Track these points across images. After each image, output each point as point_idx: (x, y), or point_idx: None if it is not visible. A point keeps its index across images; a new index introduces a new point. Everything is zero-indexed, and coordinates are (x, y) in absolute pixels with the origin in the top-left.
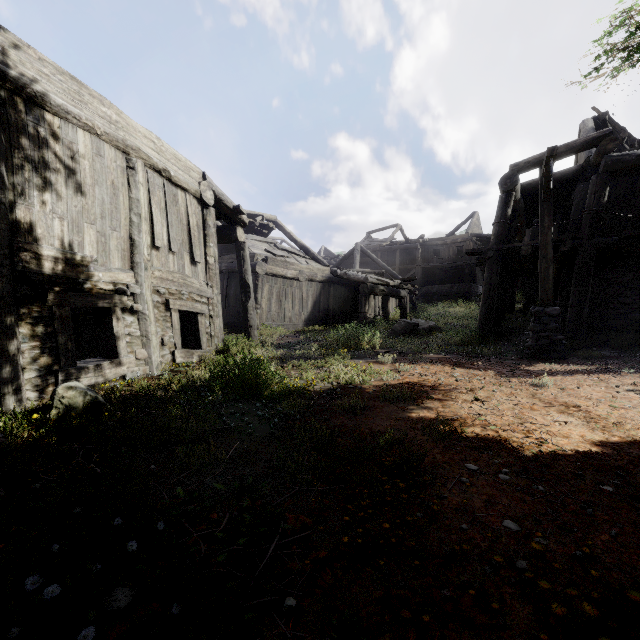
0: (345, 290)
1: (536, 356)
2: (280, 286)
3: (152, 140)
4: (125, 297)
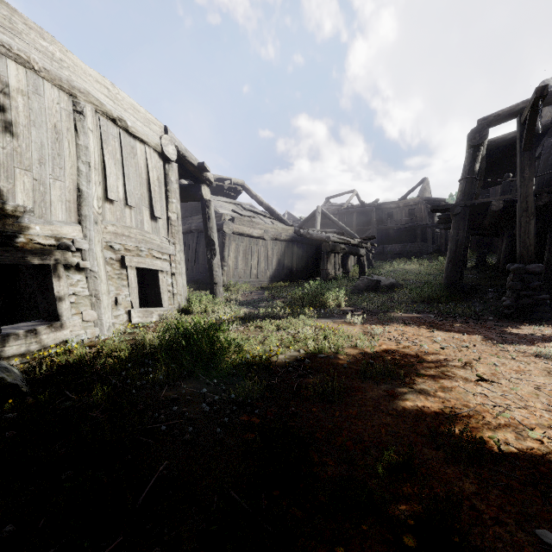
0: (308, 249)
1: (516, 316)
2: (246, 244)
3: (106, 86)
4: (69, 253)
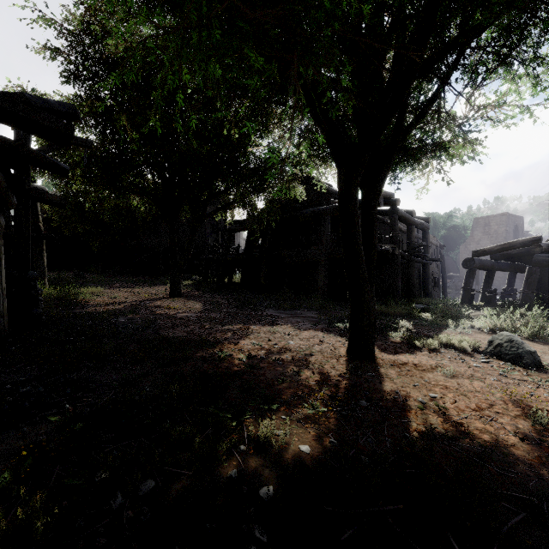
0: None
1: None
2: None
3: None
4: None
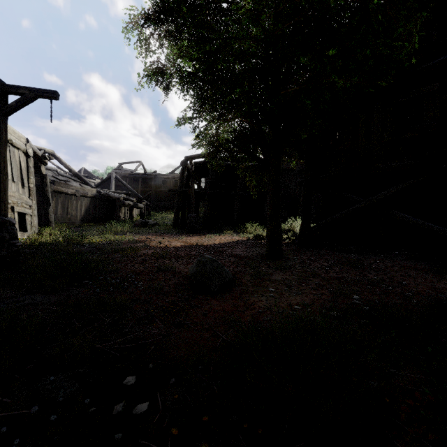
0: (106, 203)
1: (189, 232)
2: (63, 199)
3: None
4: None
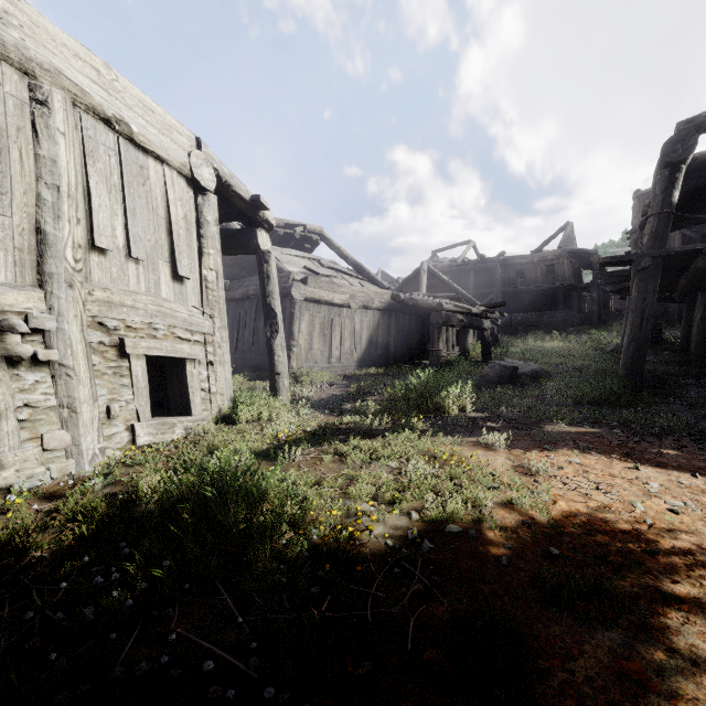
0: (410, 320)
1: None
2: (325, 315)
3: (94, 66)
4: (16, 337)
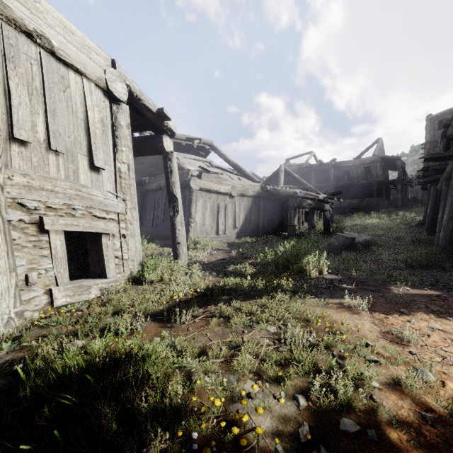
0: (273, 204)
1: None
2: (214, 200)
3: None
4: None
